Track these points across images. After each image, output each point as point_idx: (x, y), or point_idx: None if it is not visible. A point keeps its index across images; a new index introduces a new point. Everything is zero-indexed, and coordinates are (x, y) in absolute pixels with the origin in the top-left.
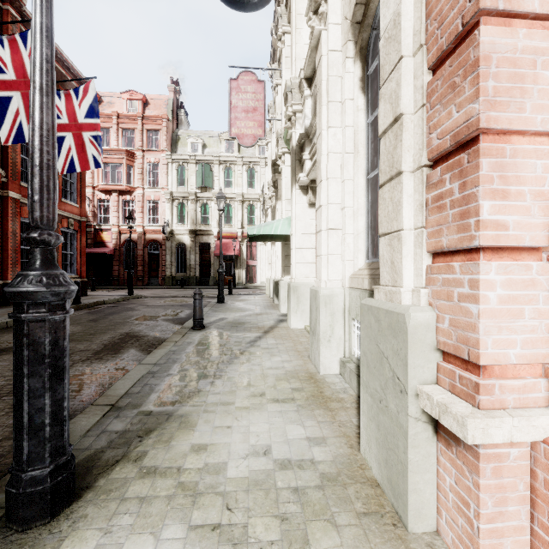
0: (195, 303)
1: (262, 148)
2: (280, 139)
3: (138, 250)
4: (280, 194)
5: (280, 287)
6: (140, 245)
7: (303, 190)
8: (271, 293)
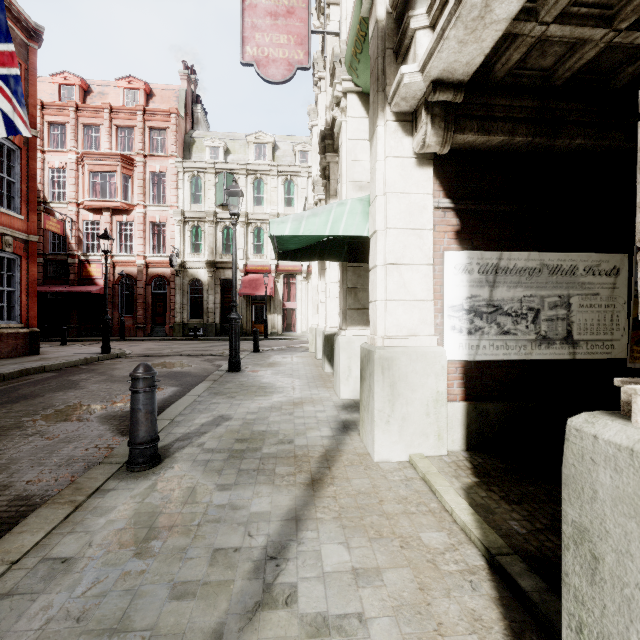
0: (132, 401)
1: (303, 155)
2: (337, 65)
3: (138, 289)
4: (333, 188)
5: (337, 349)
6: (140, 282)
7: (403, 124)
8: (318, 352)
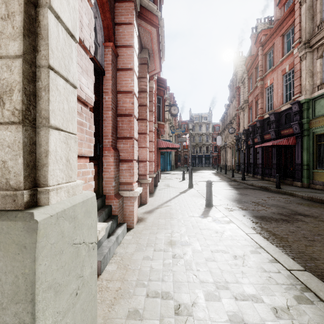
0: None
1: None
2: None
3: None
4: None
5: None
6: None
7: None
8: None
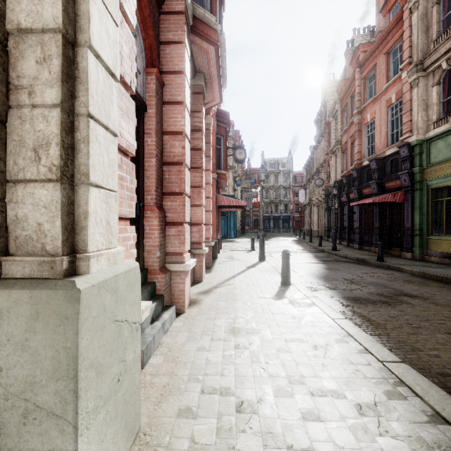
0: None
1: None
2: None
3: None
4: None
5: None
6: None
7: None
8: None
